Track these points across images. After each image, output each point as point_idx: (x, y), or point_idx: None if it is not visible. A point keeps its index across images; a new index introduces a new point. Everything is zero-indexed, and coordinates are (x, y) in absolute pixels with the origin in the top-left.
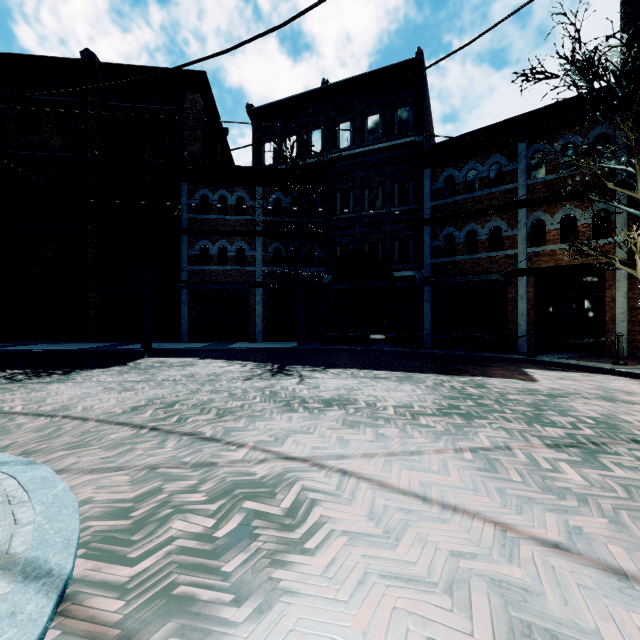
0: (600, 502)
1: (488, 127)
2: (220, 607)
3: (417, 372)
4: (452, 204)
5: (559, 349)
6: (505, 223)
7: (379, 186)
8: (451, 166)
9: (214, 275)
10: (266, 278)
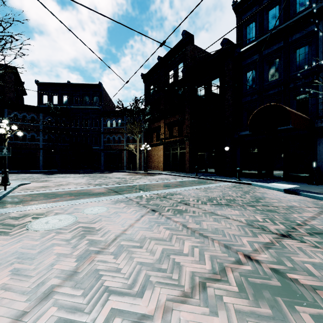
0: (84, 179)
1: (117, 110)
2: (44, 182)
3: (87, 174)
4: (109, 129)
5: (133, 169)
6: (121, 136)
7: (88, 119)
8: (109, 118)
9: (20, 145)
10: (44, 147)
